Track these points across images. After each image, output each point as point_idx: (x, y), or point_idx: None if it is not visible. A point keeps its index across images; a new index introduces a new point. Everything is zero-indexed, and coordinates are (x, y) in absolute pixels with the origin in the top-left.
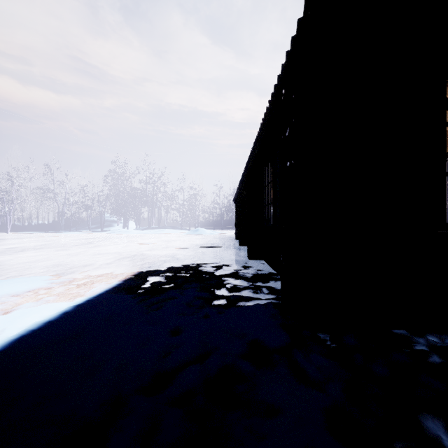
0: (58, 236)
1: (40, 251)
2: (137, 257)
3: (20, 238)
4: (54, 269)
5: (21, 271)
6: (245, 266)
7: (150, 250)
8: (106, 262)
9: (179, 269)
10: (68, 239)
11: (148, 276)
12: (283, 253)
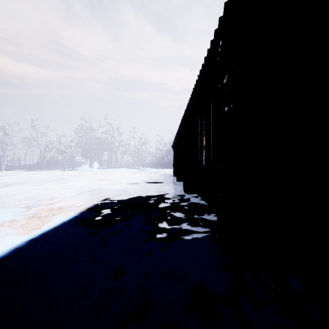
0: (39, 173)
1: (21, 186)
2: (96, 191)
3: (10, 175)
4: (26, 201)
5: None
6: (182, 199)
7: (107, 185)
8: (69, 196)
9: (128, 202)
10: (46, 176)
11: (101, 209)
12: (221, 192)
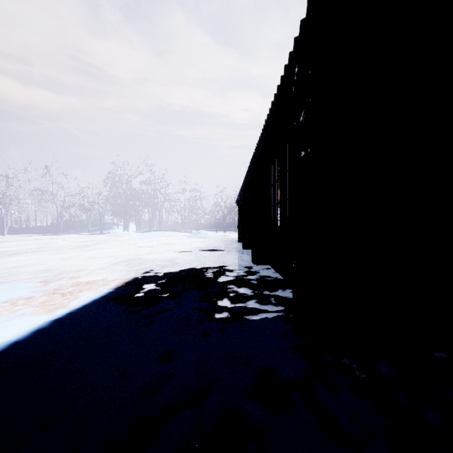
0: (55, 238)
1: (33, 255)
2: (134, 261)
3: (16, 241)
4: (42, 274)
5: (5, 278)
6: (249, 271)
7: (149, 253)
8: (99, 267)
9: (178, 275)
10: (66, 241)
11: (142, 284)
12: (296, 259)
